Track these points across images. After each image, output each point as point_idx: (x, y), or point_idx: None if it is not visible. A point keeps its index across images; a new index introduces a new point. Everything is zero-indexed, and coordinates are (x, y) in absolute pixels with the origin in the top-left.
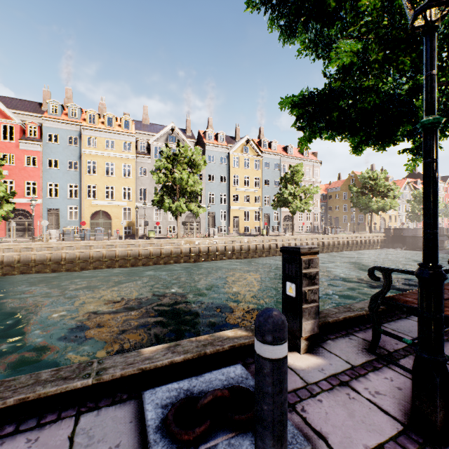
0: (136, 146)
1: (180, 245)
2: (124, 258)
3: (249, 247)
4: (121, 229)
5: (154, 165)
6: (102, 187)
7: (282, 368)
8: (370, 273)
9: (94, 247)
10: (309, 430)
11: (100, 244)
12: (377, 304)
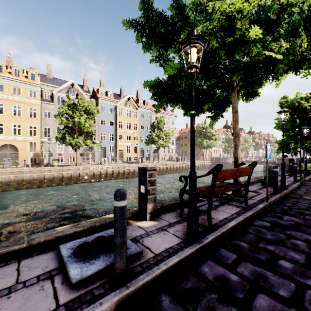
0: (41, 94)
1: (79, 170)
2: (31, 181)
3: (129, 170)
4: (28, 159)
5: (57, 110)
6: (10, 125)
7: (123, 210)
8: (180, 179)
9: (2, 173)
10: (144, 247)
11: (9, 171)
12: (182, 193)
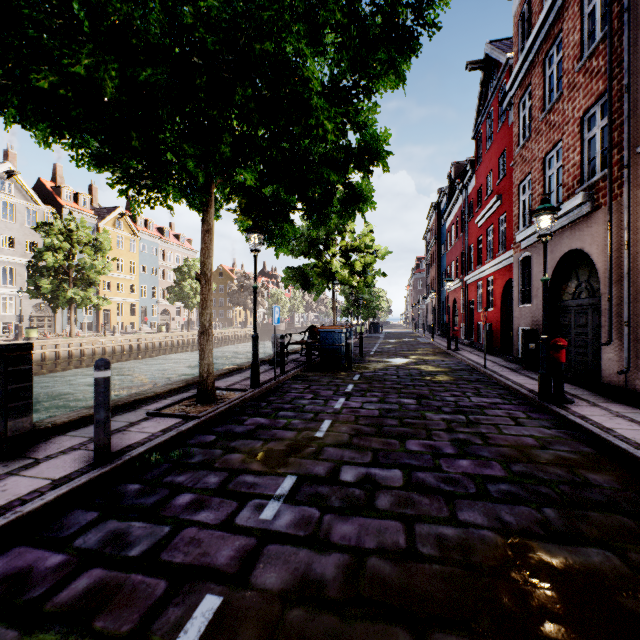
0: None
1: (82, 345)
2: None
3: (155, 345)
4: None
5: (46, 241)
6: None
7: None
8: None
9: None
10: None
11: None
12: None
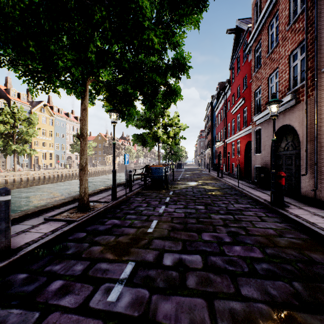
0: None
1: (21, 176)
2: None
3: (63, 175)
4: None
5: None
6: None
7: None
8: None
9: None
10: None
11: None
12: None
